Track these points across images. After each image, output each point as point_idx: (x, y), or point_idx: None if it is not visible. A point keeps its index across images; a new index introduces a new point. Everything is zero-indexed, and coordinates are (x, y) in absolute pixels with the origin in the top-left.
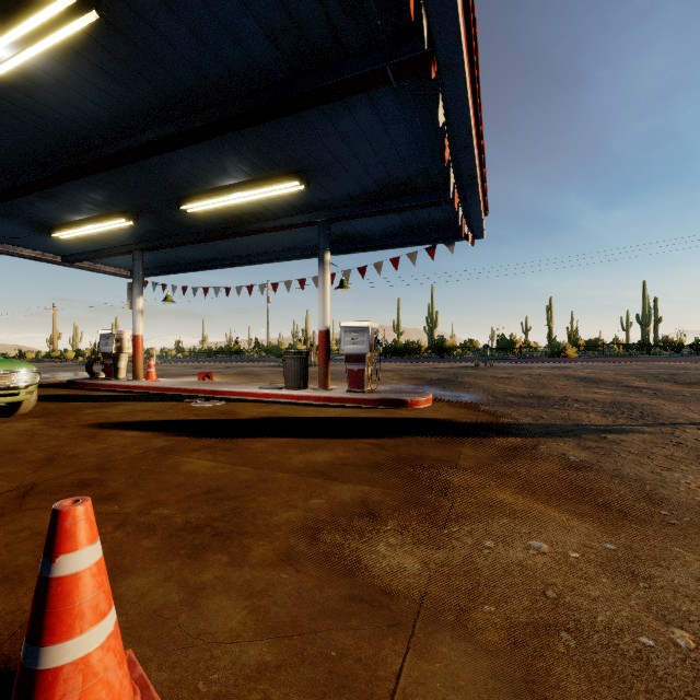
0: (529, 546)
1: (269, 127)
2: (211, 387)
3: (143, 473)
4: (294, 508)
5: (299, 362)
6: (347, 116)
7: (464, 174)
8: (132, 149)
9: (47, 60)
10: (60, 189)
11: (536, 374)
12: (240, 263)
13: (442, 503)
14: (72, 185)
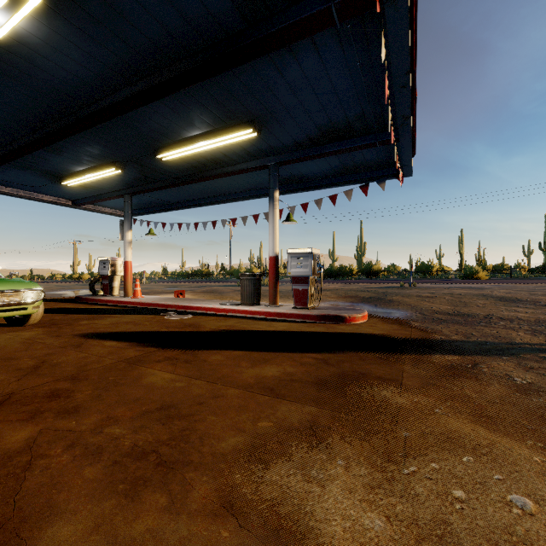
0: (510, 501)
1: (226, 79)
2: (182, 303)
3: (109, 384)
4: (242, 430)
5: (252, 283)
6: (293, 64)
7: (398, 115)
8: (114, 105)
9: (37, 25)
10: (64, 145)
11: (457, 294)
12: (206, 203)
13: (393, 430)
14: (72, 140)
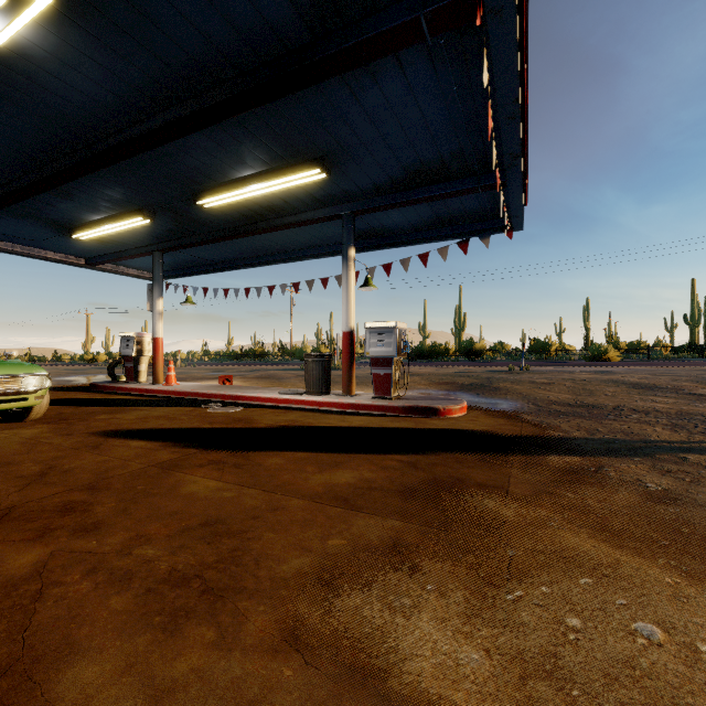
0: (635, 630)
1: (286, 105)
2: (230, 392)
3: (138, 494)
4: (308, 550)
5: (320, 366)
6: (373, 87)
7: (506, 153)
8: (141, 136)
9: (43, 34)
10: (75, 186)
11: (580, 379)
12: (261, 262)
13: (496, 548)
14: (86, 181)
